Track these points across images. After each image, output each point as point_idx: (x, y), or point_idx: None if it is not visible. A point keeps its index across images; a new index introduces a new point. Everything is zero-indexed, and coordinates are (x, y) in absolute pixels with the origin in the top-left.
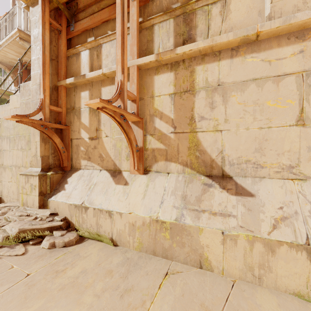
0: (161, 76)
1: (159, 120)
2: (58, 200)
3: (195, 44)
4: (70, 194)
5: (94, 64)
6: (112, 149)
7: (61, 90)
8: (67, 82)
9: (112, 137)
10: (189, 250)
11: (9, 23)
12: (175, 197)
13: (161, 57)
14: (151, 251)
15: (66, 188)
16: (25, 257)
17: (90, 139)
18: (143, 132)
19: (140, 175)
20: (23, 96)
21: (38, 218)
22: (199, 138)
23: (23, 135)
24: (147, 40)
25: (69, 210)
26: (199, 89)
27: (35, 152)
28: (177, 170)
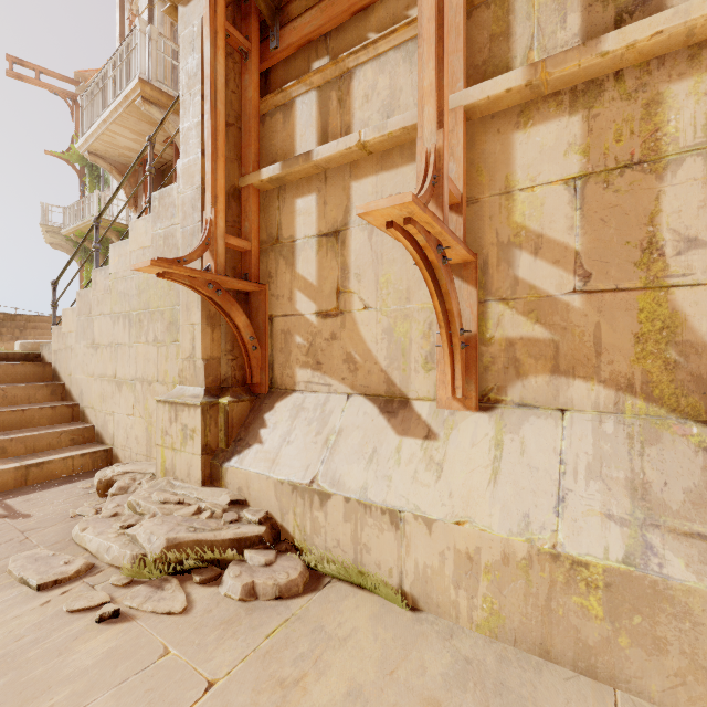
0: (537, 129)
1: (531, 258)
2: (247, 469)
3: (677, 13)
4: (275, 454)
5: (330, 124)
6: (382, 342)
7: (248, 197)
8: (263, 177)
9: (380, 309)
10: (684, 668)
11: (122, 69)
12: (606, 485)
13: (545, 72)
14: (533, 644)
15: (265, 439)
16: (189, 621)
17: (319, 315)
18: (477, 293)
19: (469, 413)
20: (158, 221)
21: (204, 511)
22: (681, 305)
23: (158, 310)
24: (491, 35)
25: (276, 497)
26: (681, 153)
27: (191, 349)
28: (593, 403)
